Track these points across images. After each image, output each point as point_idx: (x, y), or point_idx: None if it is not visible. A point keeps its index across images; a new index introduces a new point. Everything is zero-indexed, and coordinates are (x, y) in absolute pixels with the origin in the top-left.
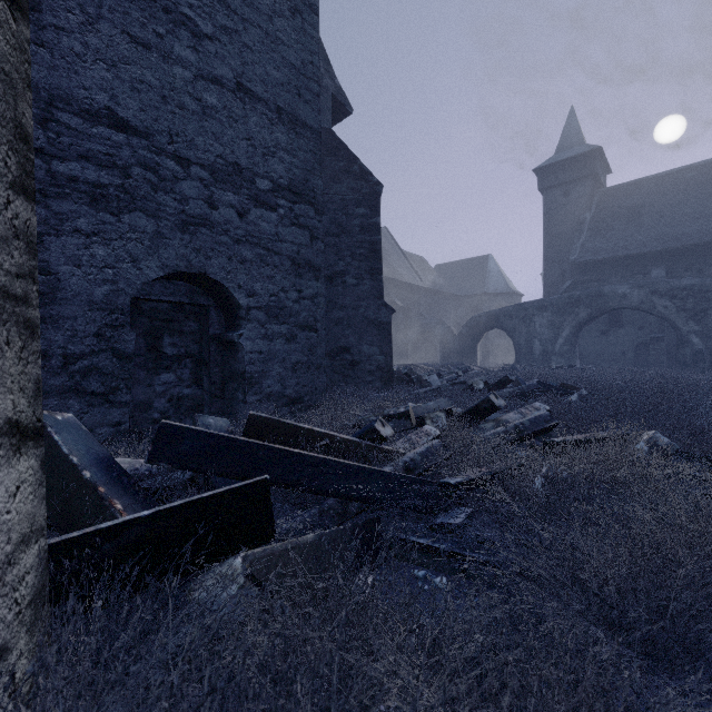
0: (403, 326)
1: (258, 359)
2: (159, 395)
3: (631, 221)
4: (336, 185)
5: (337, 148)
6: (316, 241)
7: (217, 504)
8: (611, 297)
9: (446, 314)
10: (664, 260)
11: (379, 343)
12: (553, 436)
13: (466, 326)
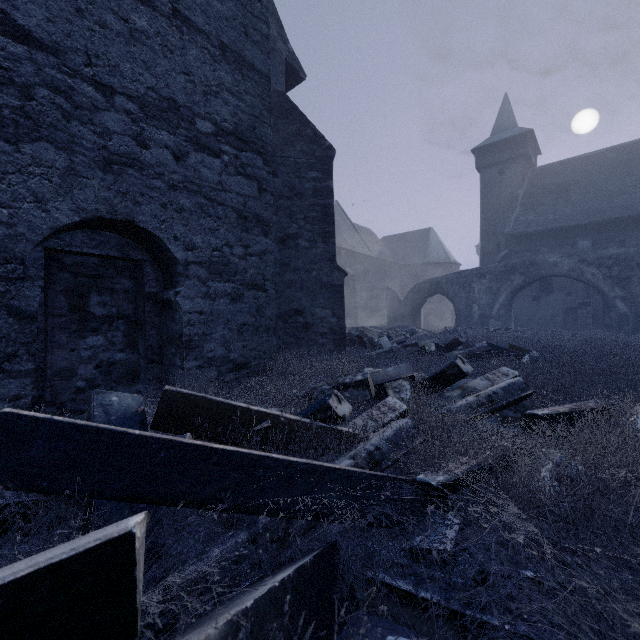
0: (353, 292)
1: (198, 320)
2: (85, 361)
3: (559, 197)
4: (289, 148)
5: (290, 111)
6: (265, 194)
7: (7, 608)
8: (543, 265)
9: (392, 281)
10: (590, 232)
11: (332, 305)
12: (526, 405)
13: (411, 292)
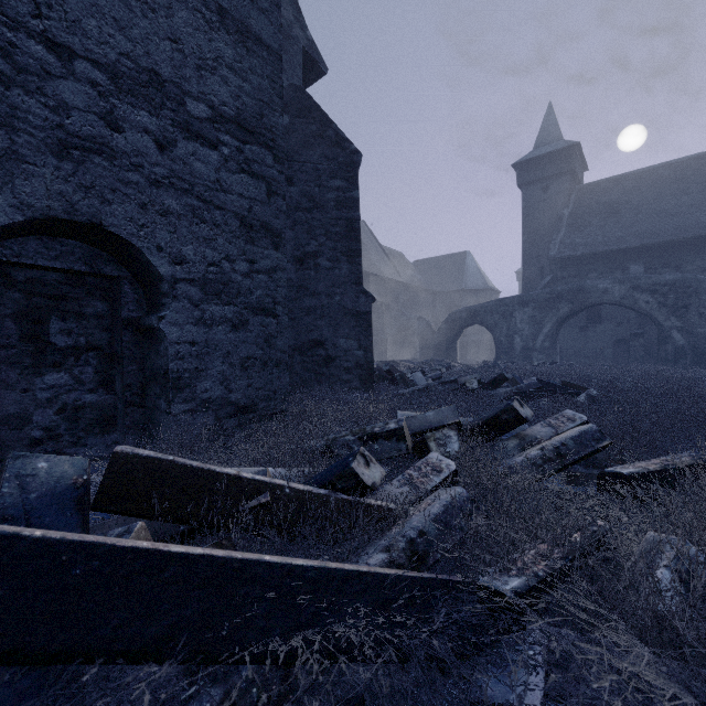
0: (381, 322)
1: (189, 353)
2: (42, 404)
3: (609, 218)
4: (307, 151)
5: (309, 109)
6: (275, 198)
7: None
8: (592, 292)
9: (425, 310)
10: (642, 256)
11: (358, 336)
12: (598, 458)
13: (446, 322)
